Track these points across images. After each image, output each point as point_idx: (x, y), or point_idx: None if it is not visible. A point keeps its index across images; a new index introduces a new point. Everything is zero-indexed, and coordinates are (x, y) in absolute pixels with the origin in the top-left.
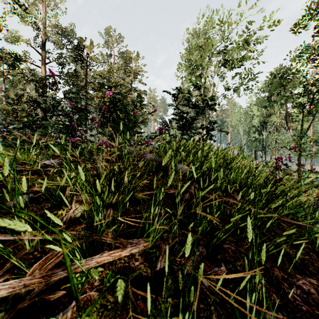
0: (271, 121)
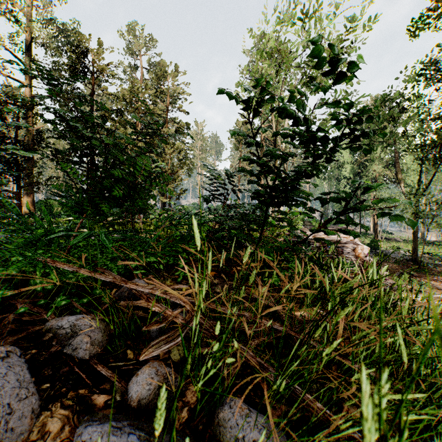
0: (369, 171)
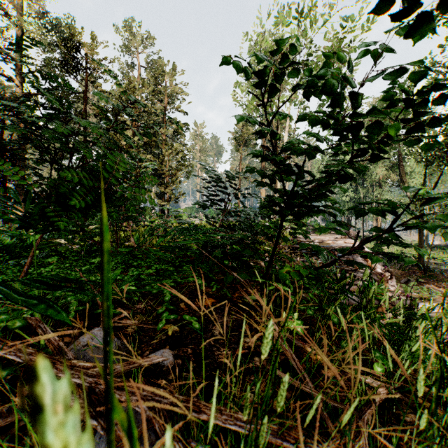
0: (372, 174)
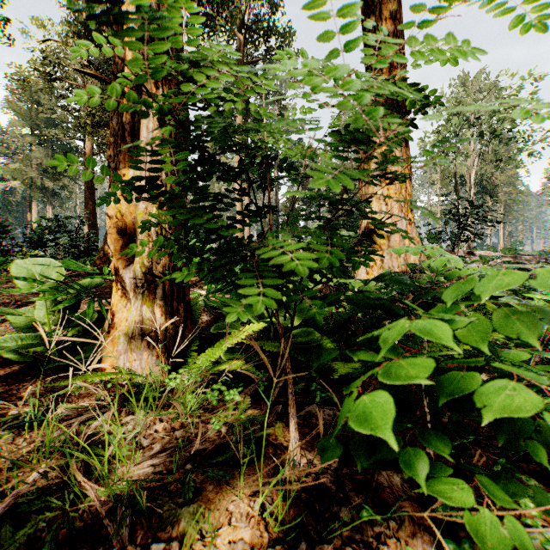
0: None
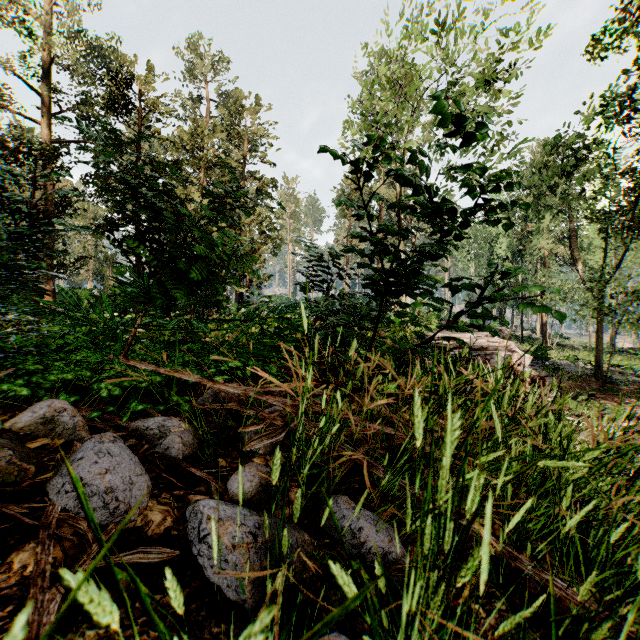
0: (535, 248)
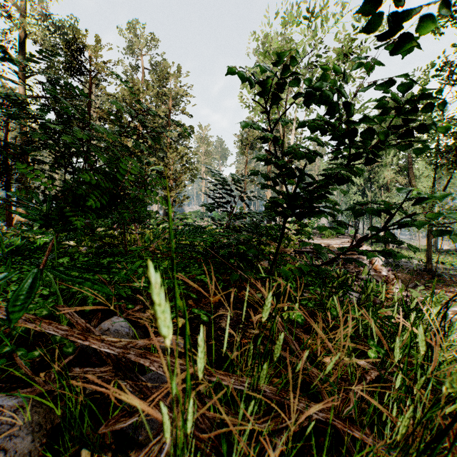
0: (380, 177)
